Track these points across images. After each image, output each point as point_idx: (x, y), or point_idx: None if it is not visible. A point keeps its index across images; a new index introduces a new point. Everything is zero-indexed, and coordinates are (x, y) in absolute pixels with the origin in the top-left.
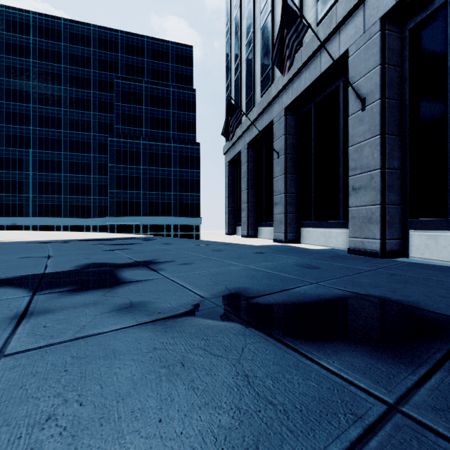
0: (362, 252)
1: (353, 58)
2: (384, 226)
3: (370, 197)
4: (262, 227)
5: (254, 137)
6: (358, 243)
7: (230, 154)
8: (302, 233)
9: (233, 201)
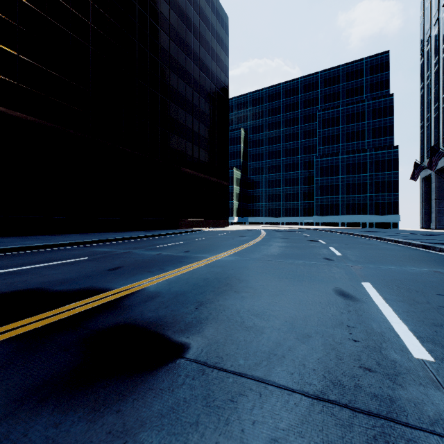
0: None
1: None
2: None
3: None
4: None
5: (439, 168)
6: None
7: (423, 173)
8: None
9: (426, 205)
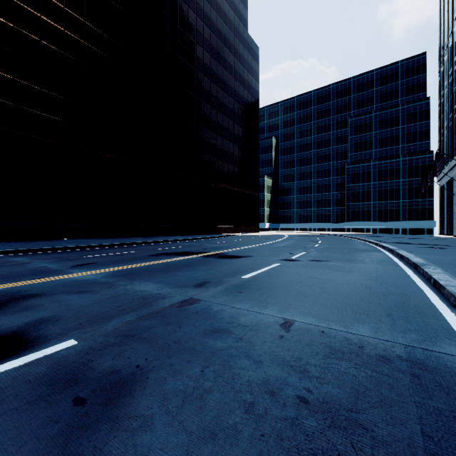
0: None
1: None
2: None
3: None
4: None
5: (448, 180)
6: None
7: (440, 183)
8: None
9: (444, 213)
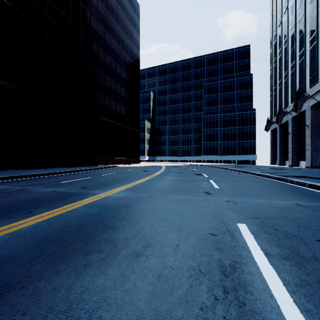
0: (307, 167)
1: (306, 113)
2: (312, 160)
3: (309, 152)
4: (287, 161)
5: (282, 123)
6: (307, 165)
7: (272, 127)
8: (299, 163)
9: (274, 148)
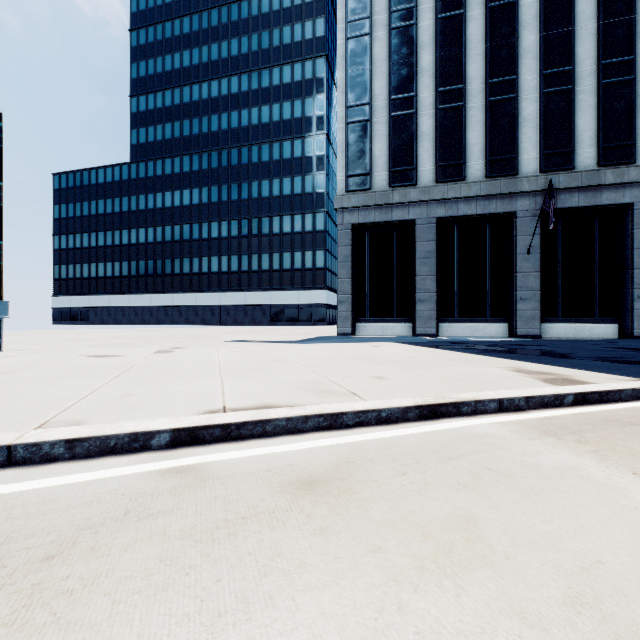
0: None
1: (638, 211)
2: None
3: None
4: (452, 323)
5: (461, 215)
6: None
7: (365, 214)
8: (542, 328)
9: (353, 284)
